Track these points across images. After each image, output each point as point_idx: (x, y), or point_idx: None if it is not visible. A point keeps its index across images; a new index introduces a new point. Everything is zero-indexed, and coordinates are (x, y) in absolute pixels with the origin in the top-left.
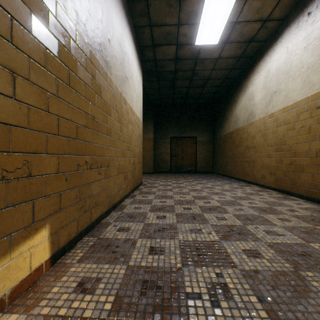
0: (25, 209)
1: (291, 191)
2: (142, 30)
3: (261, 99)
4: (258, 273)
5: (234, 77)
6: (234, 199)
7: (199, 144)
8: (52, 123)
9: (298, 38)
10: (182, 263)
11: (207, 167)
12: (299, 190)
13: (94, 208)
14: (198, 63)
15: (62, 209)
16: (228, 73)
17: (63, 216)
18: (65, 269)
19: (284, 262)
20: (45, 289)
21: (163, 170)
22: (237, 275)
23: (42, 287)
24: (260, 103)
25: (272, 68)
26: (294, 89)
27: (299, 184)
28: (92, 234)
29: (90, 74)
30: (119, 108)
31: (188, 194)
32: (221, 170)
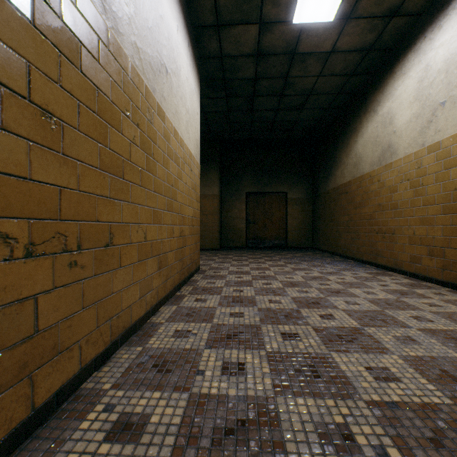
0: None
1: None
2: None
3: (409, 121)
4: None
5: (354, 91)
6: (379, 308)
7: (292, 203)
8: None
9: None
10: None
11: (304, 240)
12: None
13: (50, 362)
14: (295, 63)
15: None
16: (344, 82)
17: None
18: None
19: None
20: None
21: (234, 244)
22: None
23: None
24: (407, 128)
25: (435, 60)
26: None
27: None
28: (26, 454)
29: None
30: (144, 120)
31: (283, 293)
32: (328, 245)
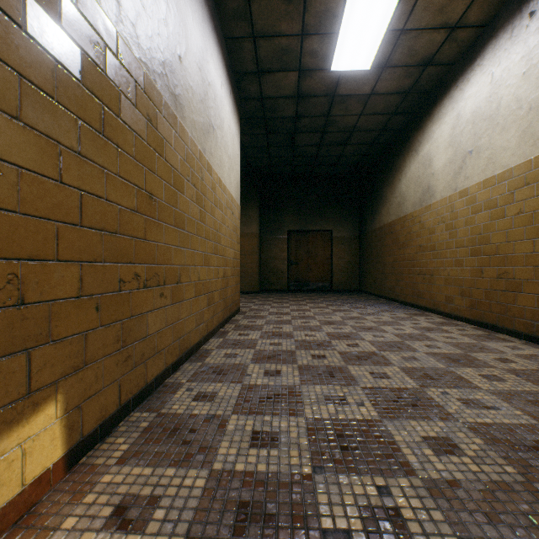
0: (12, 368)
1: (500, 325)
2: (240, 45)
3: (445, 165)
4: (457, 486)
5: (398, 128)
6: (401, 340)
7: (337, 242)
8: (68, 203)
9: (512, 57)
10: (312, 465)
11: (351, 283)
12: (513, 324)
13: (152, 358)
14: (335, 104)
15: (90, 363)
16: (387, 120)
17: (91, 377)
18: (92, 477)
19: (504, 463)
20: (51, 522)
21: (275, 287)
22: (417, 491)
23: (45, 517)
24: (443, 171)
25: (464, 110)
26: (504, 147)
27: (514, 312)
28: (148, 405)
29: (144, 116)
30: (198, 180)
31: (319, 329)
32: (375, 288)
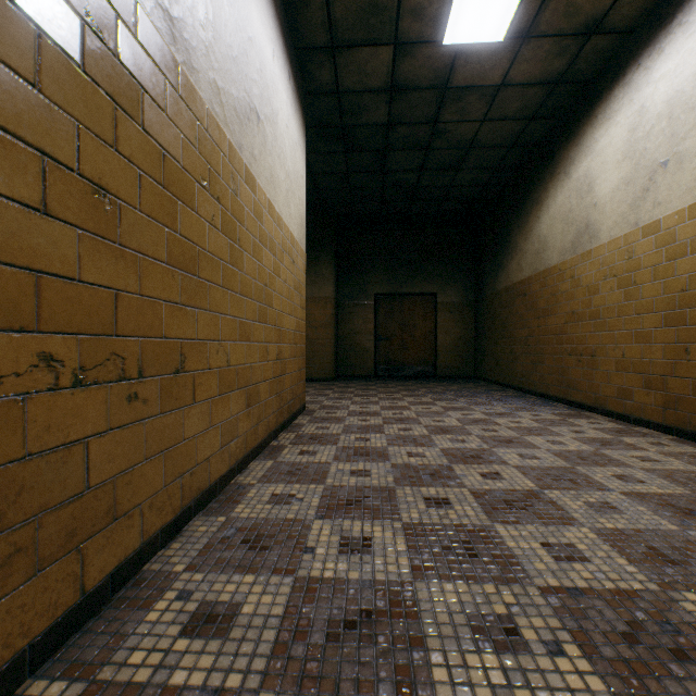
0: None
1: None
2: None
3: (616, 189)
4: None
5: (536, 143)
6: (567, 464)
7: (443, 310)
8: None
9: None
10: None
11: (462, 366)
12: None
13: (104, 531)
14: (447, 102)
15: None
16: (521, 130)
17: None
18: None
19: None
20: None
21: (357, 372)
22: None
23: None
24: (613, 198)
25: (653, 100)
26: None
27: None
28: (77, 652)
29: (74, 10)
30: (226, 192)
31: (428, 443)
32: (499, 374)
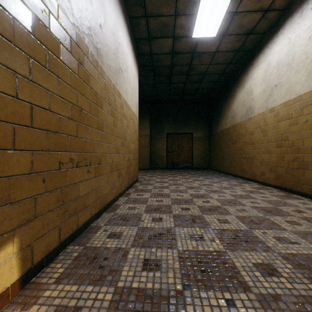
0: None
1: (294, 189)
2: (138, 22)
3: (260, 94)
4: (279, 299)
5: (232, 72)
6: (235, 198)
7: (195, 140)
8: (22, 112)
9: (302, 27)
10: (182, 283)
11: (203, 163)
12: (303, 188)
13: (82, 211)
14: (195, 57)
15: (38, 216)
16: (225, 67)
17: (39, 225)
18: (37, 292)
19: (308, 282)
20: None
21: (159, 166)
22: (253, 303)
23: None
24: (259, 97)
25: (272, 61)
26: (297, 82)
27: (303, 182)
28: (79, 241)
29: (76, 60)
30: (112, 101)
31: (185, 192)
32: (218, 166)
